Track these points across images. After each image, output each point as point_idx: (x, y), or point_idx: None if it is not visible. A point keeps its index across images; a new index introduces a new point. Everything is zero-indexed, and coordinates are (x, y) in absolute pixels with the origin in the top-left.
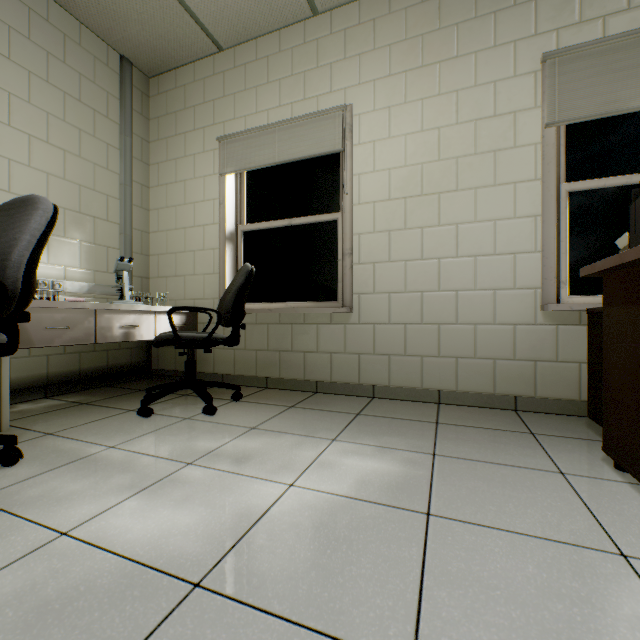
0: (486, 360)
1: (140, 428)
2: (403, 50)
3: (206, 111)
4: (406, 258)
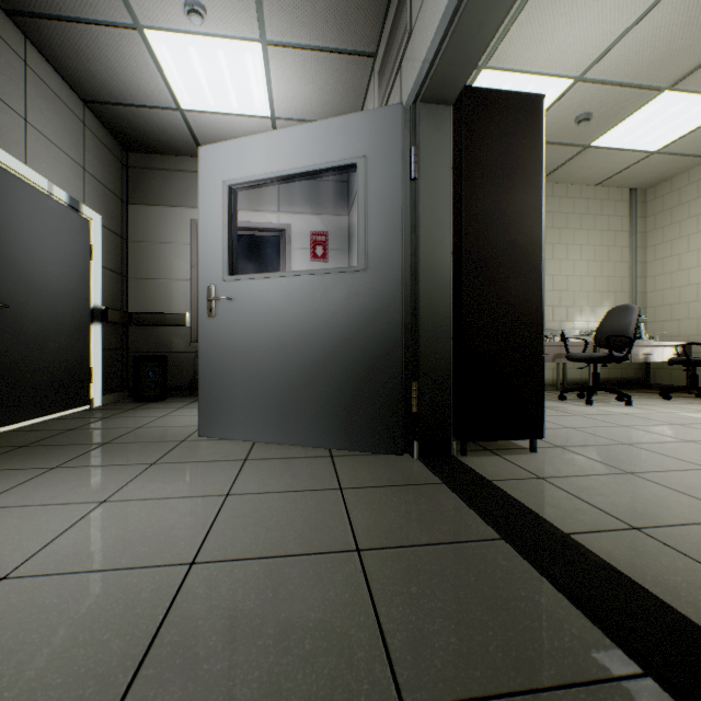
0: None
1: (667, 402)
2: None
3: (698, 203)
4: None
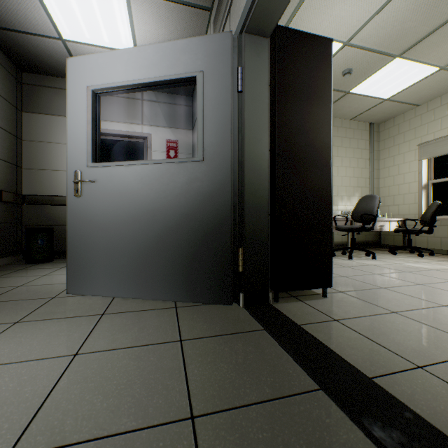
0: None
1: (395, 256)
2: None
3: (410, 133)
4: None
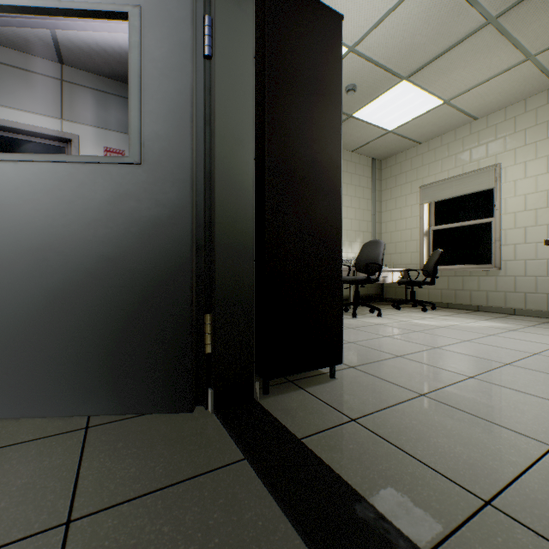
0: None
1: (399, 312)
2: (534, 131)
3: (412, 173)
4: (536, 241)
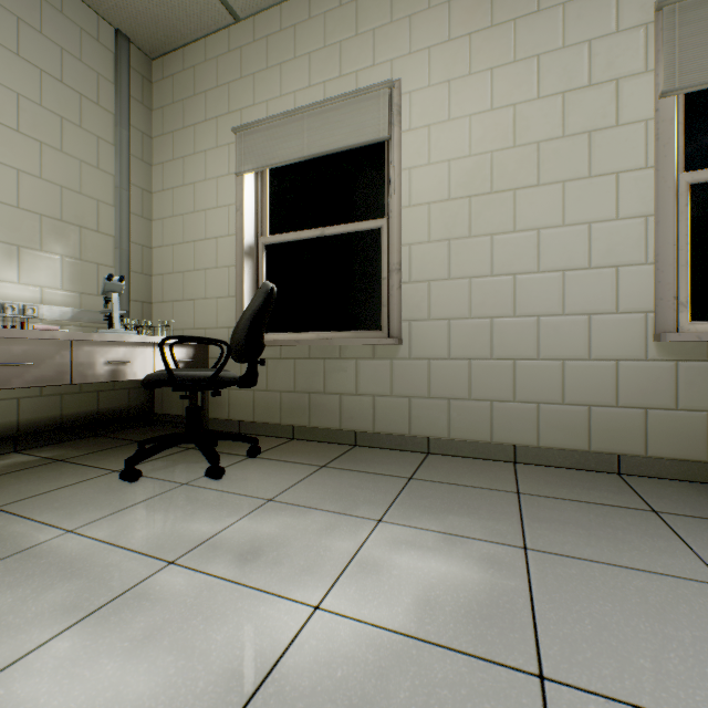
0: (578, 407)
1: (118, 499)
2: (467, 7)
3: (220, 97)
4: (471, 274)
